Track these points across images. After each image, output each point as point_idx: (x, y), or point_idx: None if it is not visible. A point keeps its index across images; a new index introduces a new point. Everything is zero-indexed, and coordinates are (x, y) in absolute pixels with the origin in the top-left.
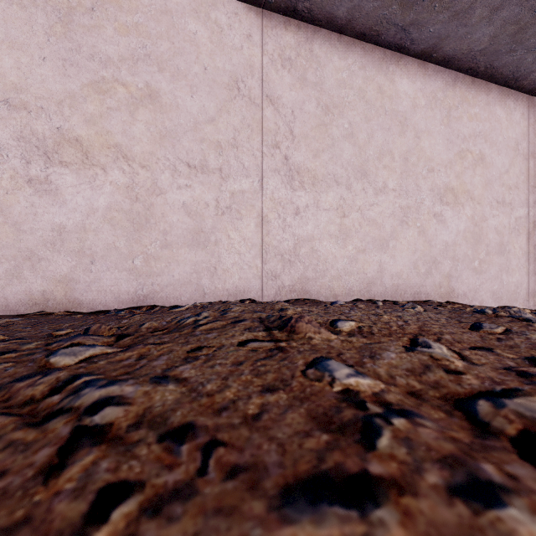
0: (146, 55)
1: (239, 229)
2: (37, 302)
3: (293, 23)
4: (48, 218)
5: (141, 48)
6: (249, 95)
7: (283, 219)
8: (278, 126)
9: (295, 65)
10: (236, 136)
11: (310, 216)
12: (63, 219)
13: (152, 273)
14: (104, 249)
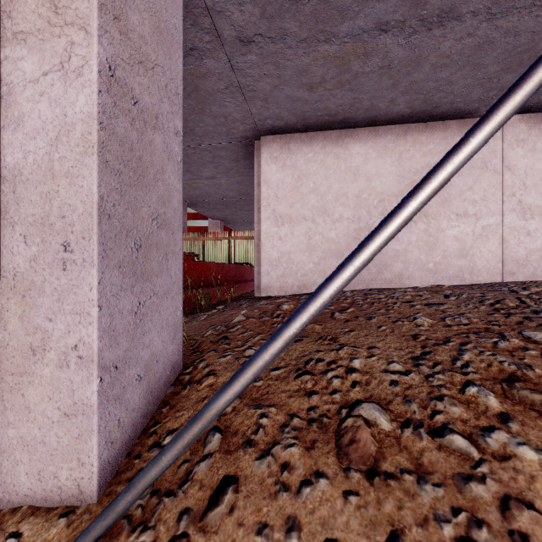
0: (434, 163)
1: (487, 247)
2: (387, 284)
3: (525, 117)
4: (392, 247)
5: (432, 161)
6: (494, 169)
7: (517, 238)
8: (514, 182)
9: (526, 142)
10: (485, 194)
11: (538, 235)
12: (397, 247)
13: (437, 271)
14: (415, 260)
